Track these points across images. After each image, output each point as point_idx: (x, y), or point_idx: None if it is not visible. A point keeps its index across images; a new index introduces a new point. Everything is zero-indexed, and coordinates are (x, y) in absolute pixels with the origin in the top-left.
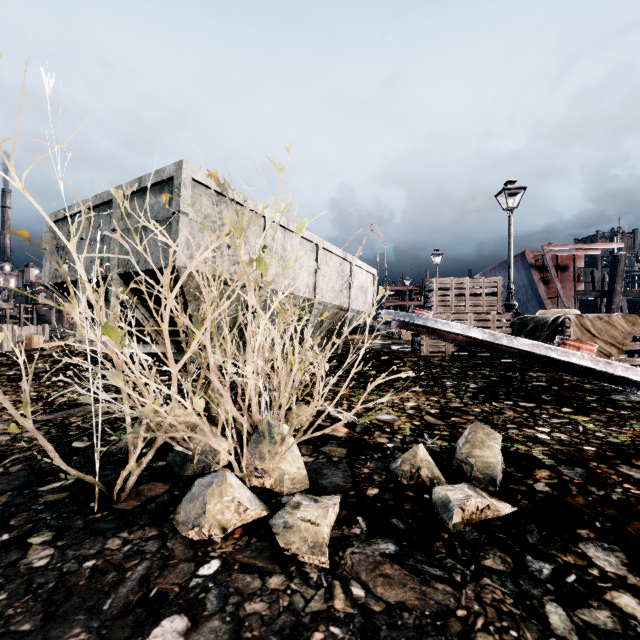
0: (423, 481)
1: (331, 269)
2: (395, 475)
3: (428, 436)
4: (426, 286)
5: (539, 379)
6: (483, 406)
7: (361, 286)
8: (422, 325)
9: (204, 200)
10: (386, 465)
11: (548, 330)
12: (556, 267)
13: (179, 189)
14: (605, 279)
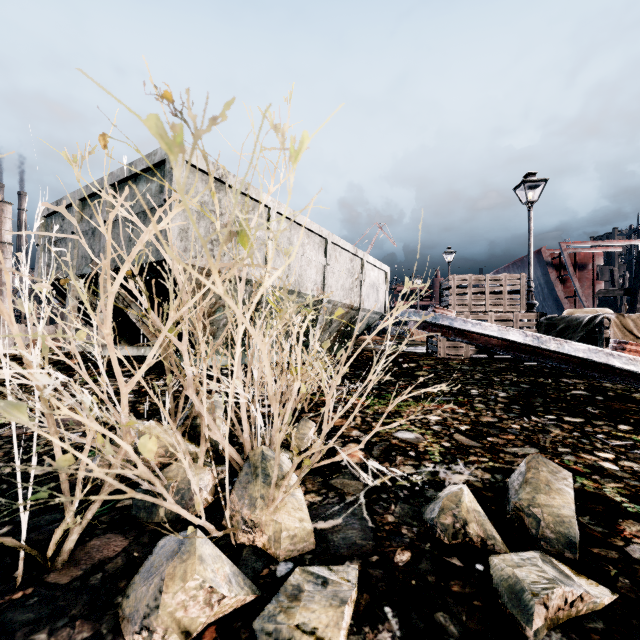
0: (471, 541)
1: (341, 265)
2: (431, 529)
3: (463, 464)
4: (442, 284)
5: (577, 387)
6: (521, 421)
7: (373, 284)
8: (447, 326)
9: (200, 187)
10: (416, 510)
11: (582, 331)
12: (574, 265)
13: (171, 173)
14: (625, 277)
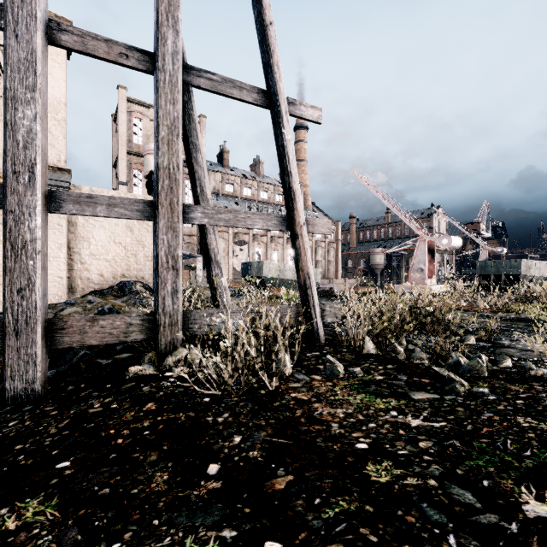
0: None
1: None
2: None
3: None
4: None
5: None
6: None
7: None
8: None
9: (524, 263)
10: None
11: None
12: None
13: (521, 263)
14: None
